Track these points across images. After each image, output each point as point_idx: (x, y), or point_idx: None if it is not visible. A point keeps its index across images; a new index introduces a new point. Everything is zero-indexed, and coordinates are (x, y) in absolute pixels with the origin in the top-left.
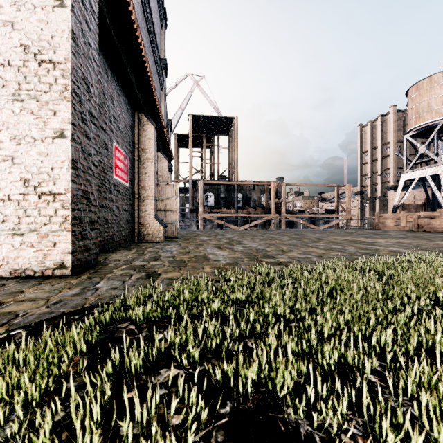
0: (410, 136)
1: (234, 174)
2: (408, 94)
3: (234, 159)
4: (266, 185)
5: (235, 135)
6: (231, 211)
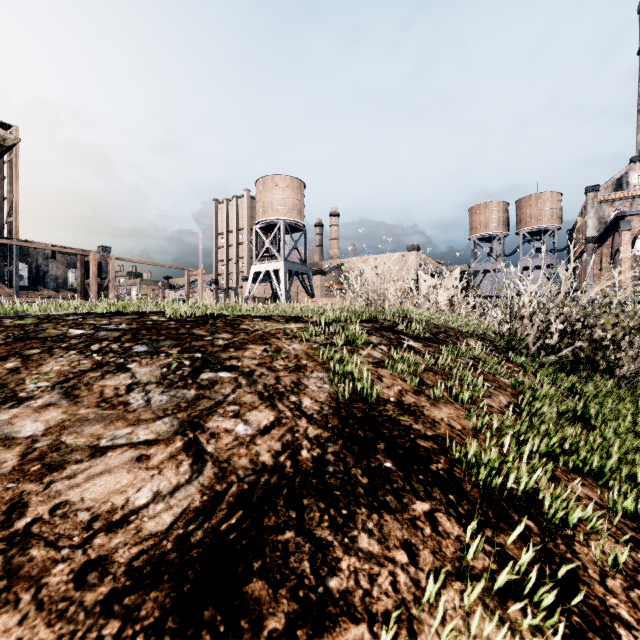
0: (258, 227)
1: (11, 226)
2: (257, 185)
3: (9, 199)
4: (81, 256)
5: (14, 157)
6: (3, 292)
